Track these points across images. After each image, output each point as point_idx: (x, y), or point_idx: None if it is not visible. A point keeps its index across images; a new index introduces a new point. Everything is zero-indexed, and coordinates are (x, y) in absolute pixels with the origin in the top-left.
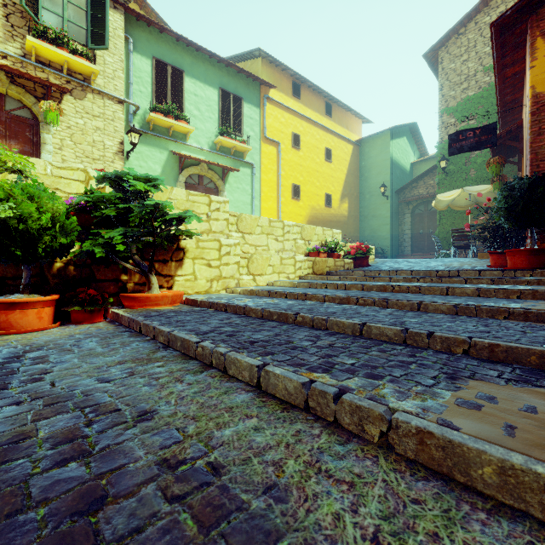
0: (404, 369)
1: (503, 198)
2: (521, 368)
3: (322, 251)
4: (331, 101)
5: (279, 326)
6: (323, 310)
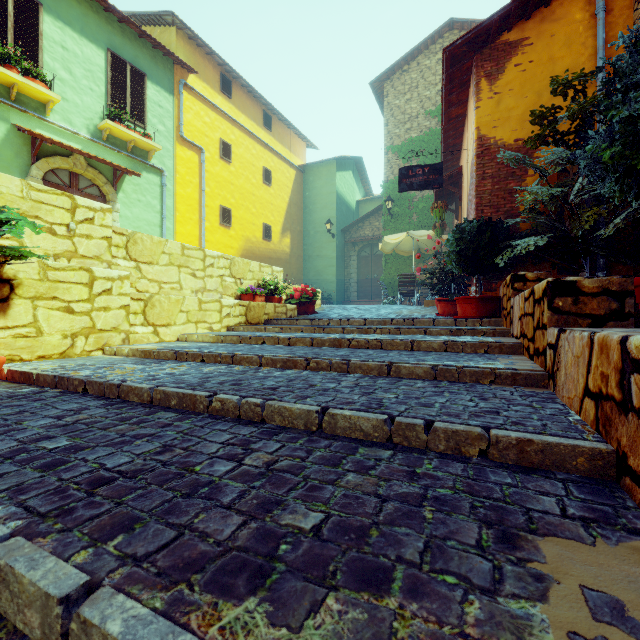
0: (416, 525)
1: (455, 241)
2: (570, 479)
3: (258, 293)
4: (271, 112)
5: (178, 422)
6: (257, 383)
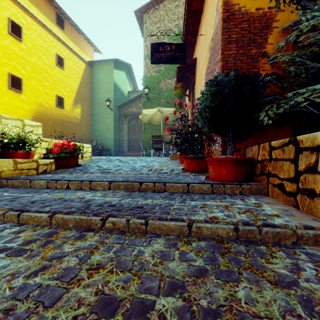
0: None
1: (210, 95)
2: None
3: None
4: (63, 16)
5: None
6: None
